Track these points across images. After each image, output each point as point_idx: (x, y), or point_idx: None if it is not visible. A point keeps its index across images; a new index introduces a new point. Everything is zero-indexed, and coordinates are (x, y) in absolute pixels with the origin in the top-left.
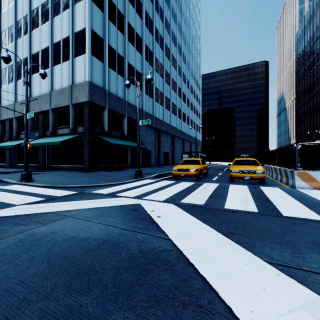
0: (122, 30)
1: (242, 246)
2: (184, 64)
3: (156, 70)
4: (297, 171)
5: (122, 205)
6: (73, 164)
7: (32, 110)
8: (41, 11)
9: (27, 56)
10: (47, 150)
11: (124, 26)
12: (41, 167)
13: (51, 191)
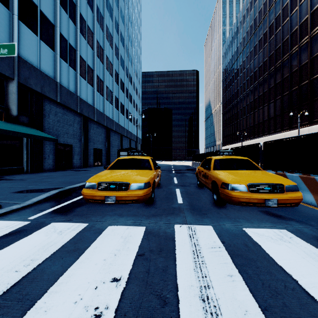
0: None
1: None
2: (122, 46)
3: (81, 32)
4: None
5: None
6: None
7: None
8: None
9: None
10: None
11: None
12: None
13: None
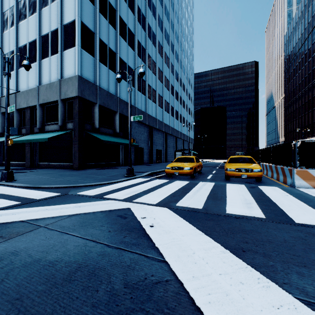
0: (113, 24)
1: (261, 272)
2: (176, 62)
3: (148, 67)
4: (296, 169)
5: (109, 210)
6: (62, 162)
7: (19, 106)
8: (28, 2)
9: (14, 49)
10: (34, 147)
11: (116, 21)
12: (28, 165)
13: (30, 193)
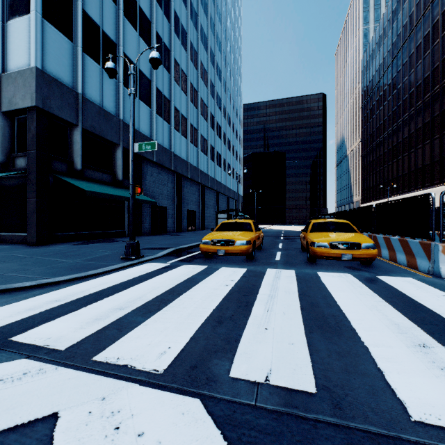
0: None
1: None
2: (218, 80)
3: (175, 79)
4: (443, 244)
5: None
6: (8, 230)
7: None
8: None
9: None
10: None
11: None
12: None
13: None
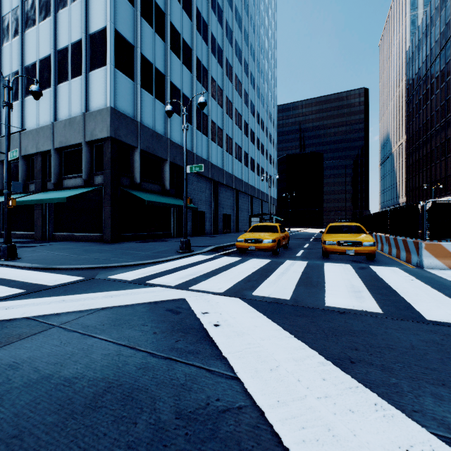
0: (162, 34)
1: (379, 394)
2: (252, 88)
3: (212, 95)
4: (425, 242)
5: (155, 301)
6: (88, 231)
7: (25, 151)
8: (39, 1)
9: (18, 69)
10: (48, 210)
11: (165, 29)
12: (39, 236)
13: (41, 277)
